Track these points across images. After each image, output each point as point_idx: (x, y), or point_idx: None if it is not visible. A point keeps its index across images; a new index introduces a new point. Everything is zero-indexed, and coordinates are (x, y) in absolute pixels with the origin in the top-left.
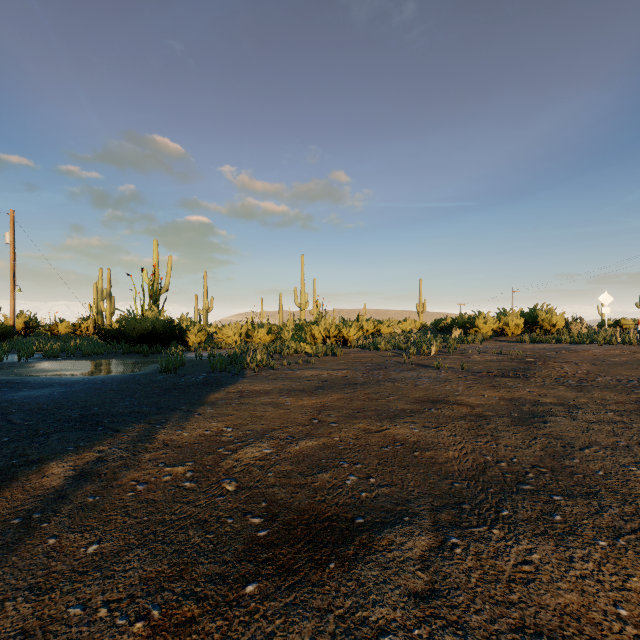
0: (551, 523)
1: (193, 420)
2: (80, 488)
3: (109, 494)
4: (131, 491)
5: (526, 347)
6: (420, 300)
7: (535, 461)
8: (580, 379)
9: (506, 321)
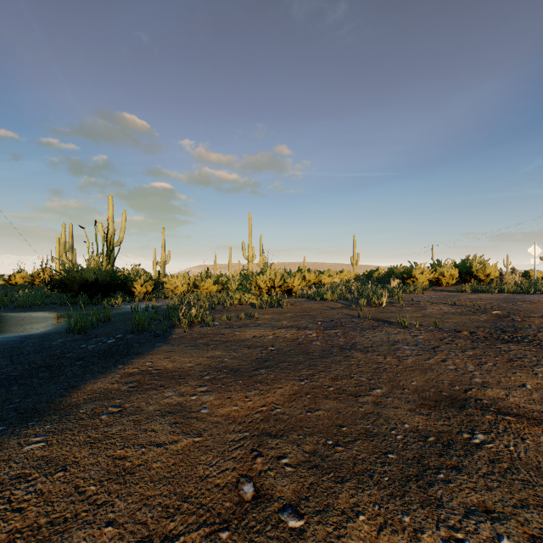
0: None
1: None
2: None
3: None
4: None
5: (472, 297)
6: (354, 253)
7: None
8: None
9: (441, 271)
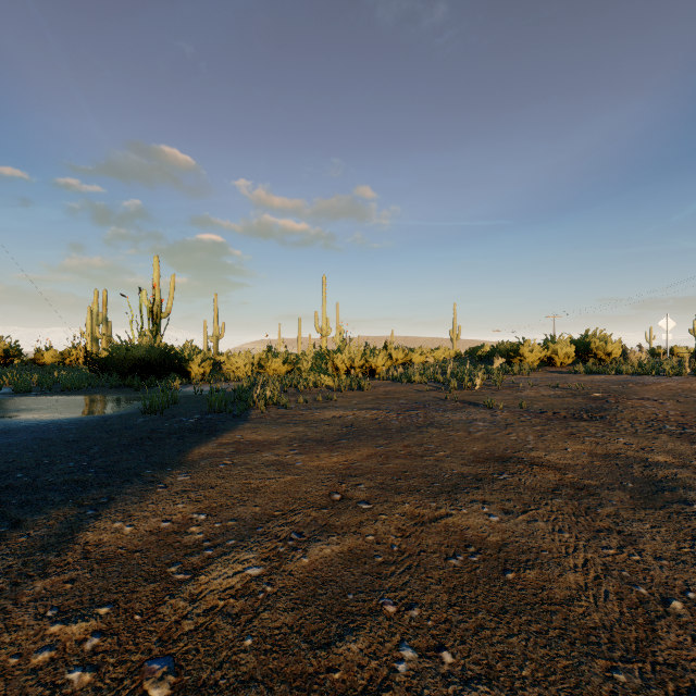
0: None
1: (150, 499)
2: None
3: None
4: None
5: (583, 379)
6: (454, 326)
7: None
8: (679, 423)
9: (555, 349)
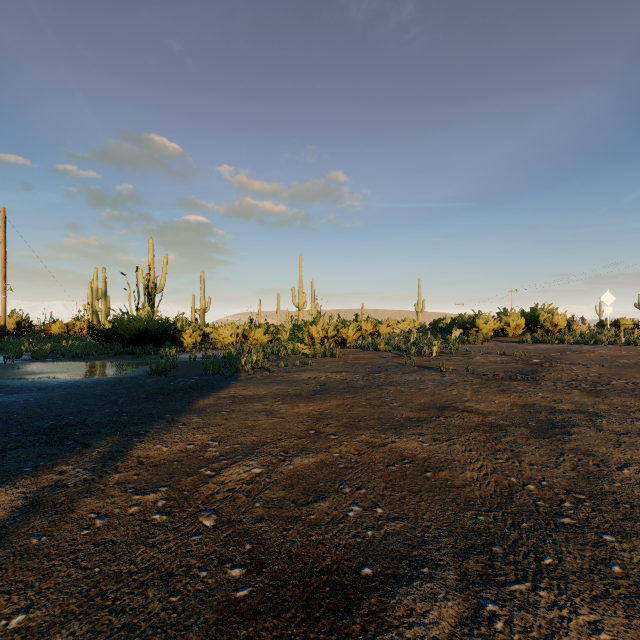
0: (610, 578)
1: (176, 432)
2: (26, 523)
3: (59, 532)
4: (87, 528)
5: (529, 348)
6: (419, 300)
7: (568, 484)
8: (593, 382)
9: (507, 321)
